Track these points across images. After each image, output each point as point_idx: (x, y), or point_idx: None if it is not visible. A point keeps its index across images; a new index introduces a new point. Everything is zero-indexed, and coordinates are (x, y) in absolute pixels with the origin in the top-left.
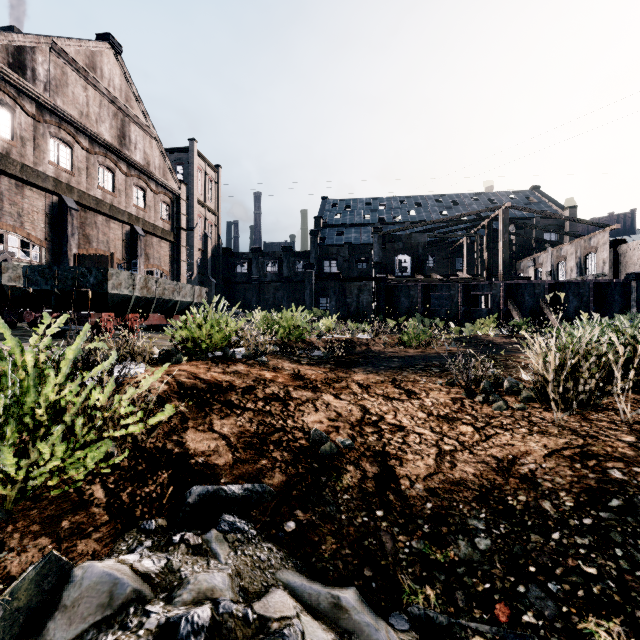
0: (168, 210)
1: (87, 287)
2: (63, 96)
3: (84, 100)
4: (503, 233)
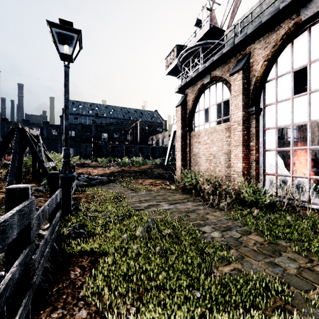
0: None
1: None
2: None
3: None
4: (139, 129)
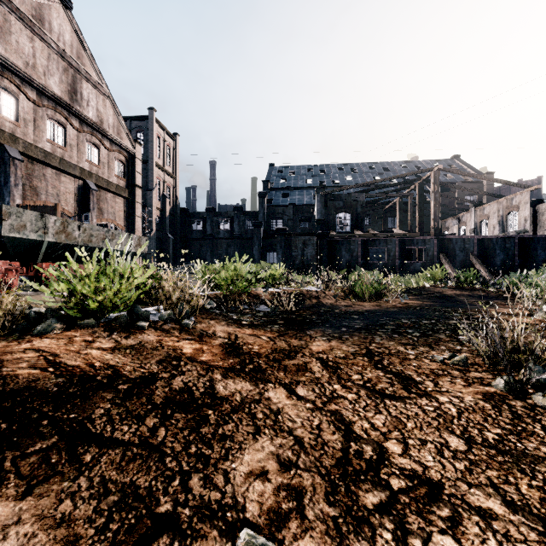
0: (123, 168)
1: None
2: (5, 44)
3: (30, 51)
4: (434, 193)
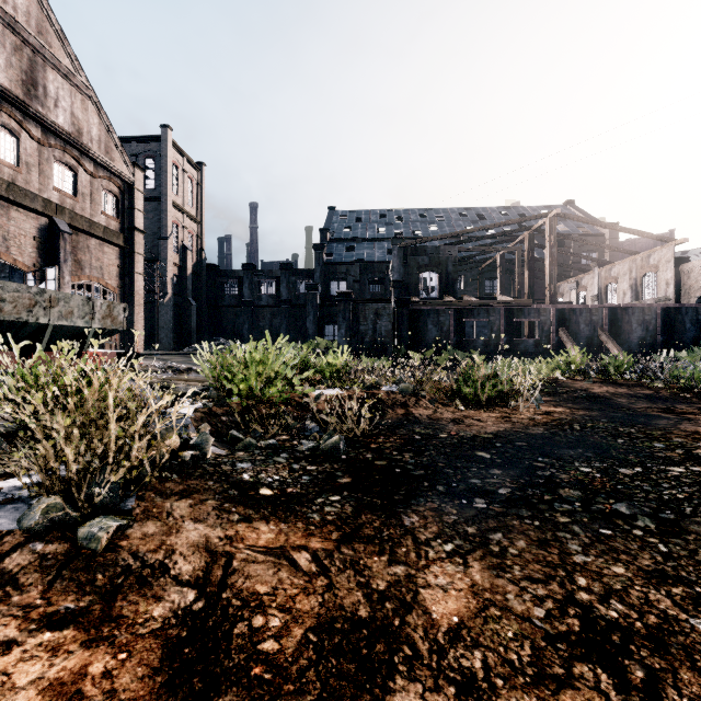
0: (116, 203)
1: None
2: None
3: None
4: (550, 246)
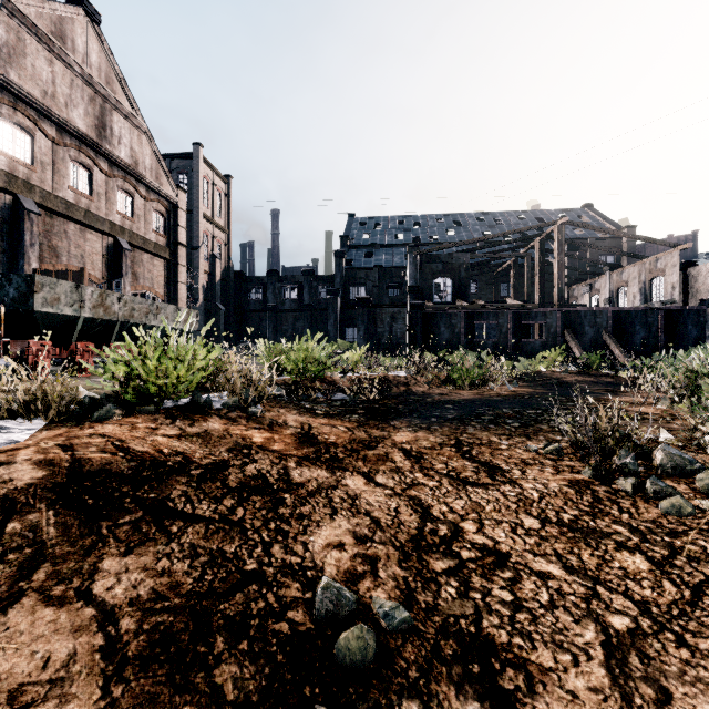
0: (163, 221)
1: (5, 302)
2: (19, 68)
3: (49, 77)
4: (558, 253)
